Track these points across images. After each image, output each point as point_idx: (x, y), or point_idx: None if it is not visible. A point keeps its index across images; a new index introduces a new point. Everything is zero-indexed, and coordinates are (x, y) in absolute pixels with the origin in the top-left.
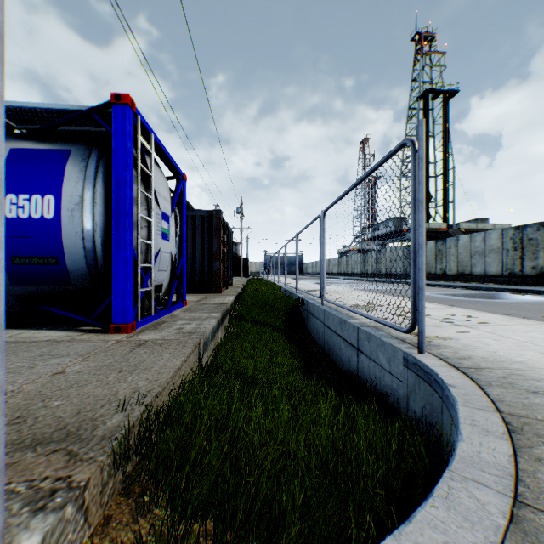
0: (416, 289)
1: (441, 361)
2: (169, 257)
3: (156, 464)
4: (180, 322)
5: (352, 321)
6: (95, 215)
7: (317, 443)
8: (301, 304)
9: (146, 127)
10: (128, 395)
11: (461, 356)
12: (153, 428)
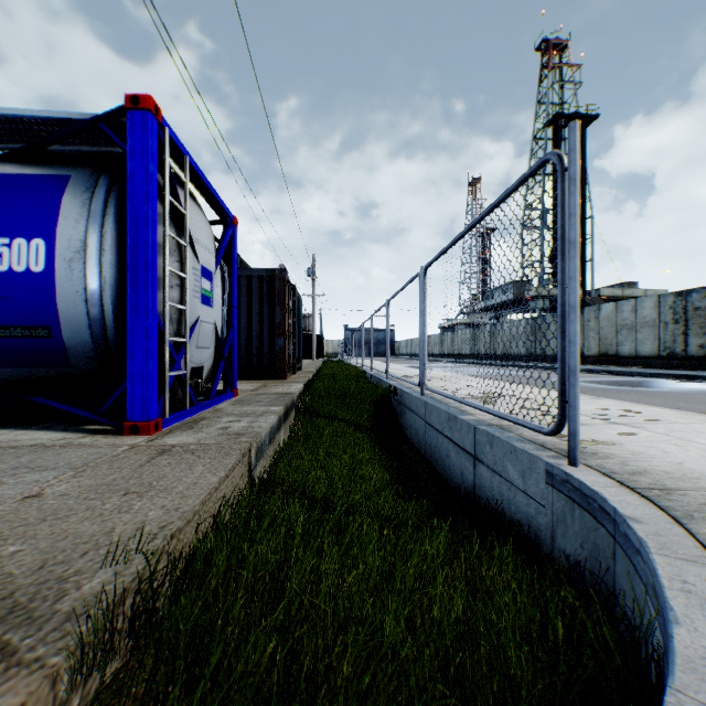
0: (564, 371)
1: (605, 478)
2: (212, 329)
3: (154, 667)
4: (226, 419)
5: (465, 418)
6: (103, 267)
7: (429, 622)
8: (393, 394)
9: (178, 145)
10: (129, 535)
11: (633, 470)
12: (158, 596)
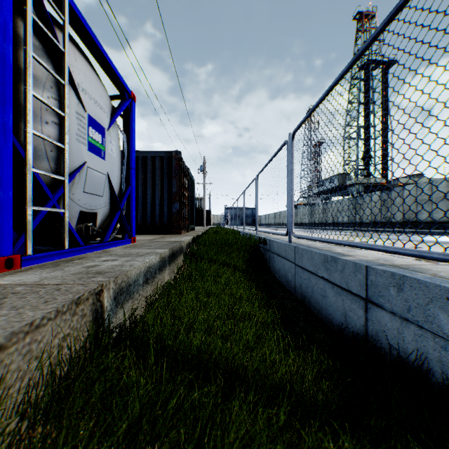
0: None
1: None
2: (105, 179)
3: None
4: (104, 258)
5: (347, 258)
6: None
7: None
8: (263, 243)
9: None
10: None
11: None
12: None
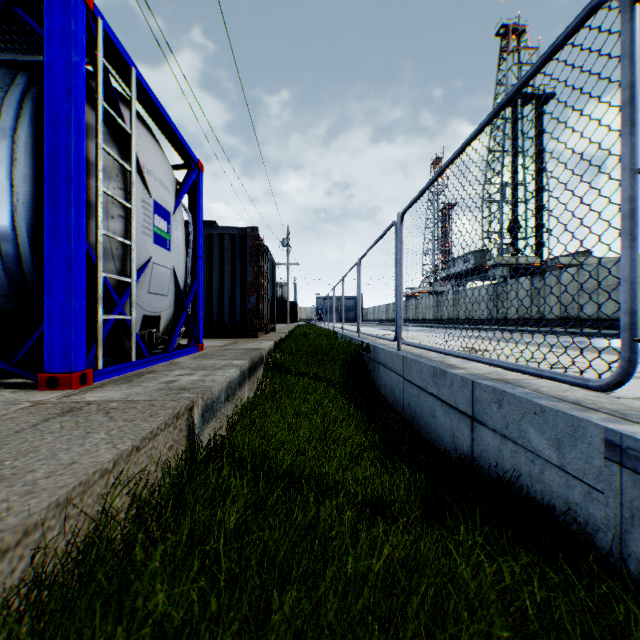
0: (634, 296)
1: None
2: (170, 275)
3: None
4: (177, 372)
5: (457, 372)
6: (15, 181)
7: None
8: (366, 351)
9: (119, 50)
10: None
11: None
12: None
